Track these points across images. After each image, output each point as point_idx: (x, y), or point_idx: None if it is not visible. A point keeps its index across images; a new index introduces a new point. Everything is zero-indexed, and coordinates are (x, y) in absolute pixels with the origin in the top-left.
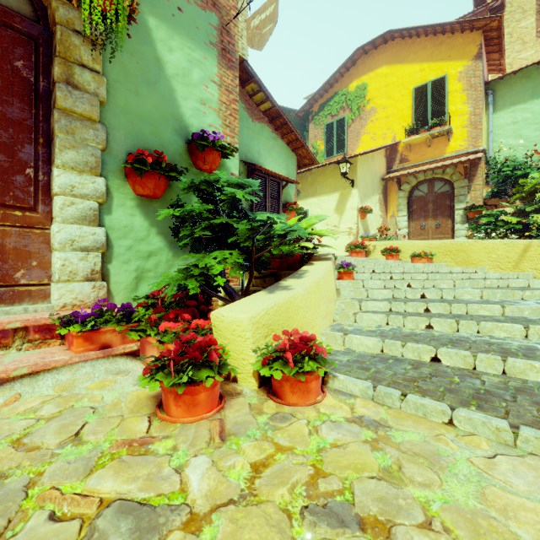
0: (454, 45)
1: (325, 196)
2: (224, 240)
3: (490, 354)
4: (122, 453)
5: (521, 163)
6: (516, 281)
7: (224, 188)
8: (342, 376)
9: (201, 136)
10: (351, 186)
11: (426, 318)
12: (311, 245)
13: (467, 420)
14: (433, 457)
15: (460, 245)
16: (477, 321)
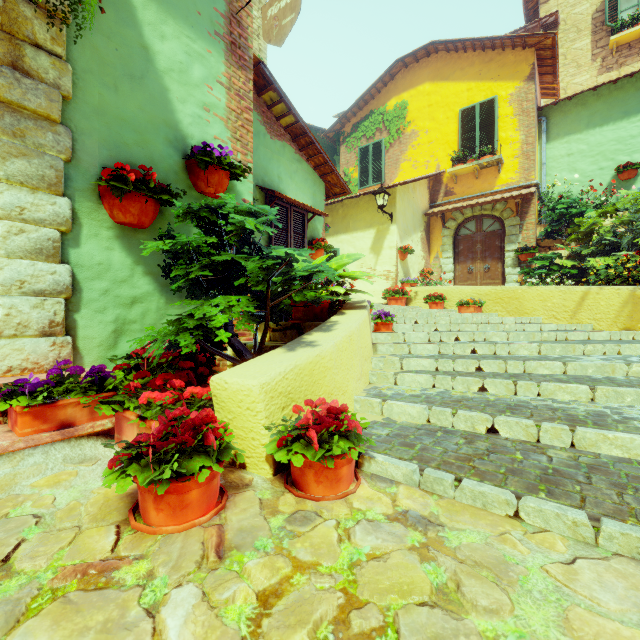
0: (504, 63)
1: (359, 232)
2: (230, 283)
3: (556, 423)
4: (70, 588)
5: (576, 200)
6: (575, 333)
7: (231, 215)
8: (380, 457)
9: (203, 150)
10: (389, 222)
11: (479, 379)
12: (342, 291)
13: (537, 512)
14: (499, 567)
15: (512, 291)
16: (537, 382)
